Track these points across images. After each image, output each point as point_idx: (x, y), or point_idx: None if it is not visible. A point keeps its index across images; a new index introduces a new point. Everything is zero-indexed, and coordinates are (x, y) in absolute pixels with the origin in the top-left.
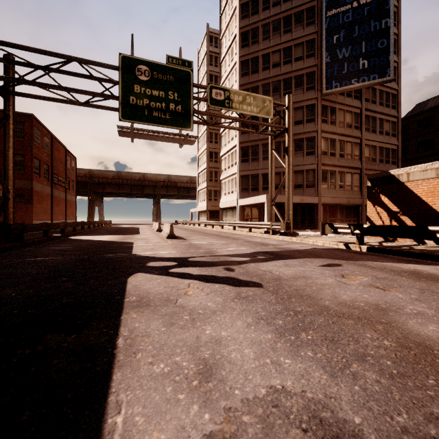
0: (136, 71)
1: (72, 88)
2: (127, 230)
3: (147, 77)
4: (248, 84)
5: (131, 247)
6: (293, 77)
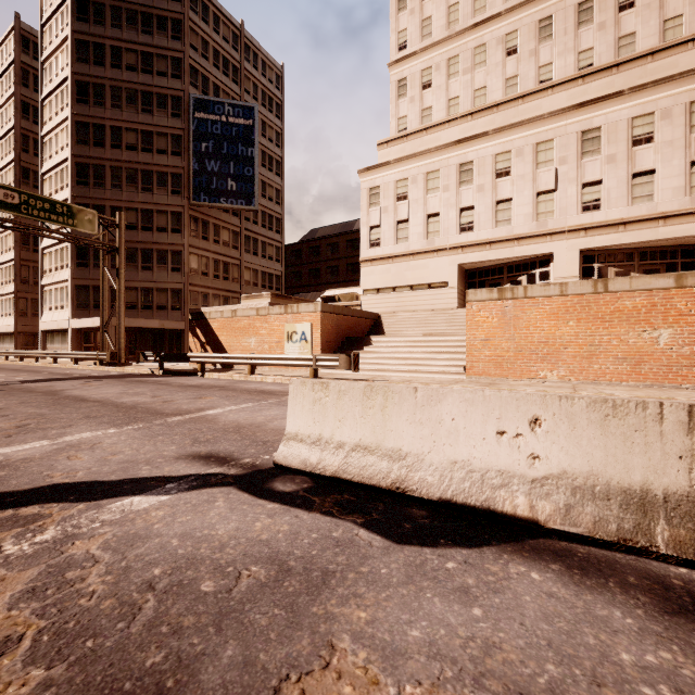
0: None
1: None
2: None
3: None
4: (89, 158)
5: None
6: (156, 172)
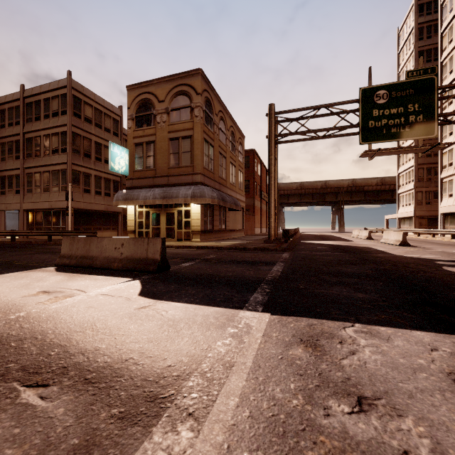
0: (375, 98)
1: (321, 129)
2: (331, 237)
3: (384, 100)
4: None
5: (380, 250)
6: None
